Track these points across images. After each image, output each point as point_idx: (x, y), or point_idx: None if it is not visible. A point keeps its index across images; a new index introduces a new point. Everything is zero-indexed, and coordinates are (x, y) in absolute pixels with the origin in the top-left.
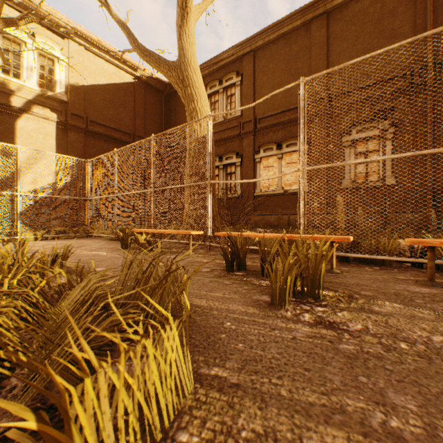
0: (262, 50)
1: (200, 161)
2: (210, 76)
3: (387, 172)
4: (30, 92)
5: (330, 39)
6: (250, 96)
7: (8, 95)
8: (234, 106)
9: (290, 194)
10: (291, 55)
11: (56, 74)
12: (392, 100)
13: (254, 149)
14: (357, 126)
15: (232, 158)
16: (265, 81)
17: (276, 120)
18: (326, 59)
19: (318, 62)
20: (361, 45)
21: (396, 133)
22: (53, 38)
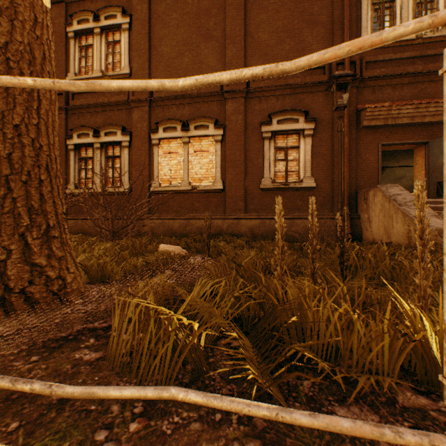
0: None
1: None
2: (79, 4)
3: (308, 172)
4: None
5: (248, 3)
6: (145, 50)
7: None
8: (119, 59)
9: (200, 191)
10: (200, 8)
11: None
12: (312, 93)
13: (150, 125)
14: (278, 115)
15: (115, 135)
16: (166, 34)
17: (181, 91)
18: (244, 26)
19: (235, 28)
20: (282, 22)
21: (315, 130)
22: None
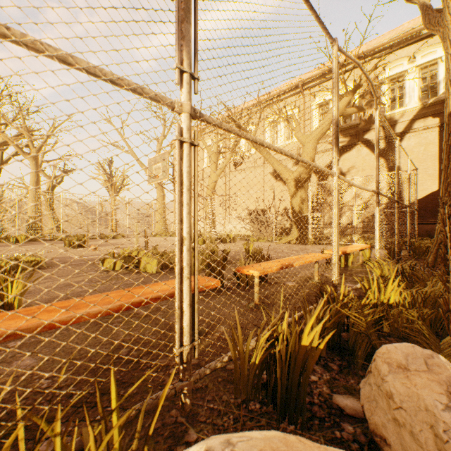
0: None
1: (450, 147)
2: None
3: None
4: (411, 112)
5: None
6: None
7: (393, 126)
8: None
9: None
10: None
11: (438, 75)
12: None
13: None
14: None
15: None
16: None
17: None
18: None
19: None
20: None
21: None
22: (435, 41)
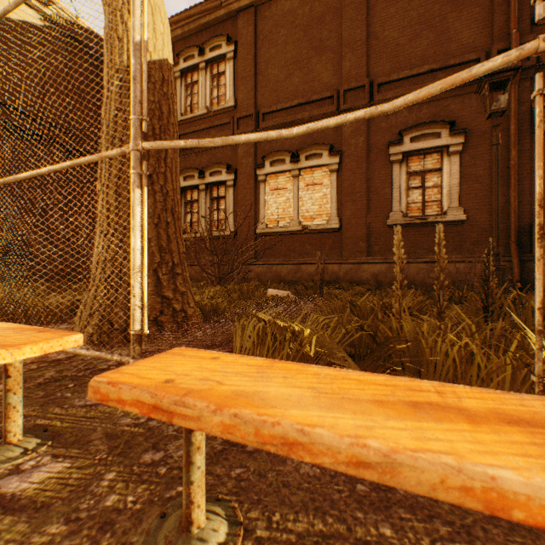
0: (268, 6)
1: None
2: (185, 41)
3: (454, 201)
4: None
5: None
6: (250, 77)
7: None
8: (223, 92)
9: (311, 232)
10: (312, 17)
11: None
12: (460, 96)
13: (255, 160)
14: (412, 131)
15: (220, 174)
16: (273, 55)
17: (290, 117)
18: (366, 27)
19: (354, 31)
20: (416, 11)
21: (465, 145)
22: None
